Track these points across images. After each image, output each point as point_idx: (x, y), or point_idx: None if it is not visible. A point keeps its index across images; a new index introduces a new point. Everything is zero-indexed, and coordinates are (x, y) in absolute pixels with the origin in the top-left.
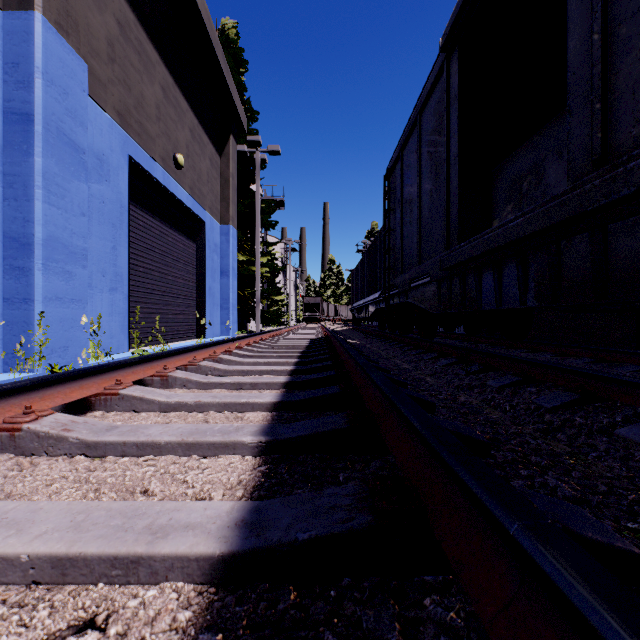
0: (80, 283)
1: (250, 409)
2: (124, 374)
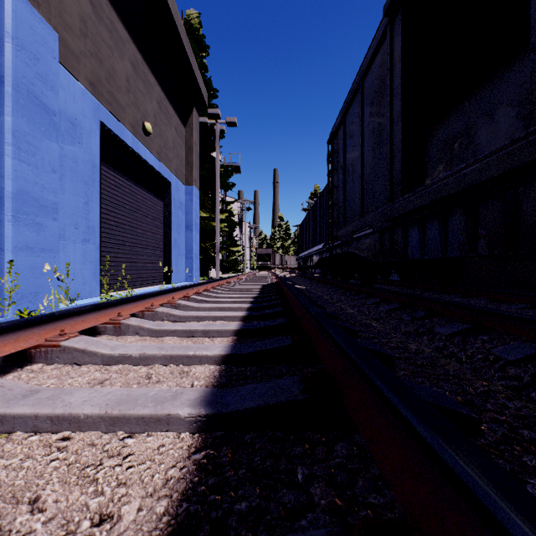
0: (51, 234)
1: (197, 362)
2: (73, 323)
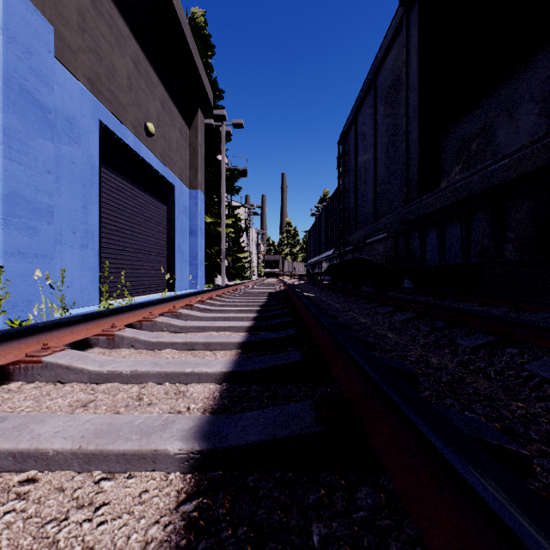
0: (45, 239)
1: (196, 380)
2: (59, 335)
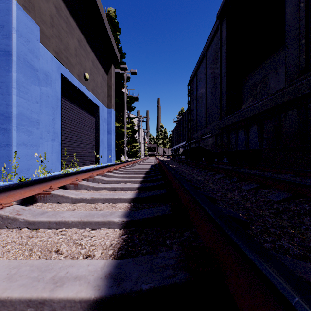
0: (35, 136)
1: (119, 201)
2: (54, 183)
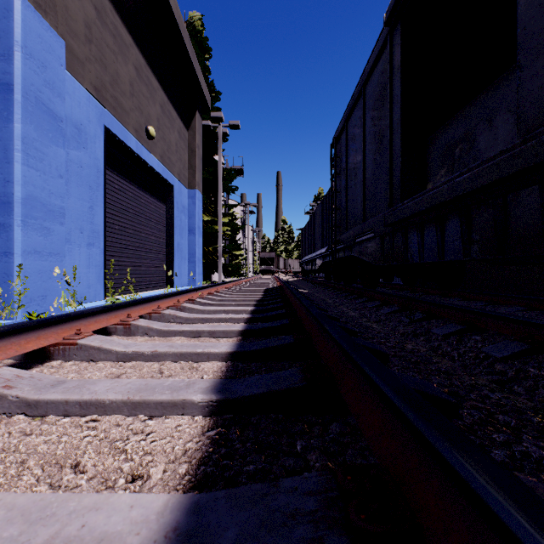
0: (58, 238)
1: (205, 359)
2: (86, 323)
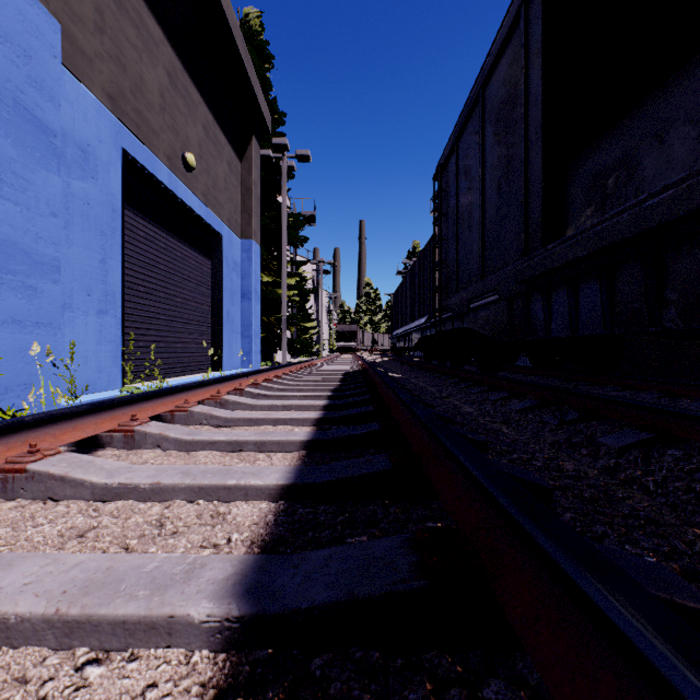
0: (49, 302)
1: (242, 497)
2: (56, 432)
